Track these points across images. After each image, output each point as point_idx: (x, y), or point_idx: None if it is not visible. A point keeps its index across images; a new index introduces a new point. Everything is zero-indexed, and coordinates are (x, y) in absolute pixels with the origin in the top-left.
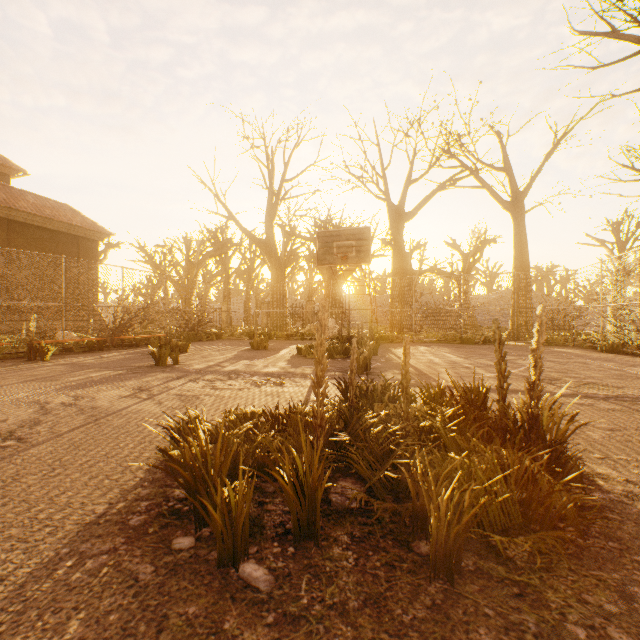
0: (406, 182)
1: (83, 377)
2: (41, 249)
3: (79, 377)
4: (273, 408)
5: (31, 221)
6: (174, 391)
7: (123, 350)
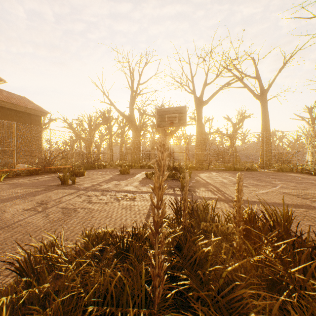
0: (204, 85)
1: (12, 193)
2: (10, 120)
3: (9, 193)
4: (125, 221)
5: (4, 105)
6: (62, 205)
7: (49, 174)
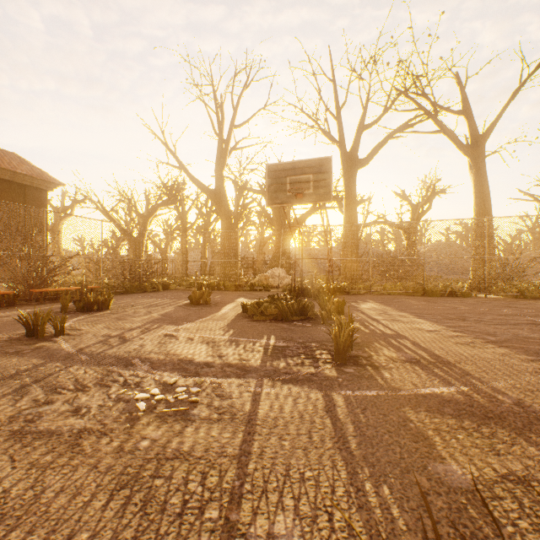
0: (359, 127)
1: None
2: None
3: None
4: None
5: None
6: None
7: (38, 305)
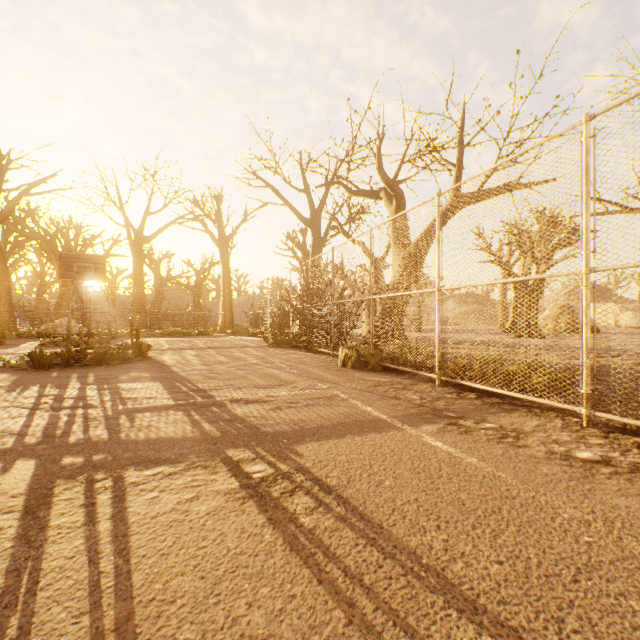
0: (146, 213)
1: None
2: None
3: None
4: None
5: None
6: None
7: None
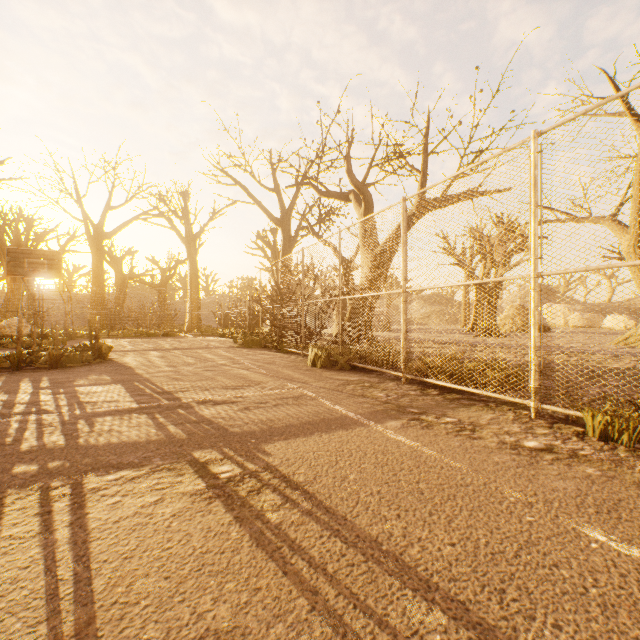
0: (106, 207)
1: None
2: None
3: None
4: None
5: None
6: None
7: None
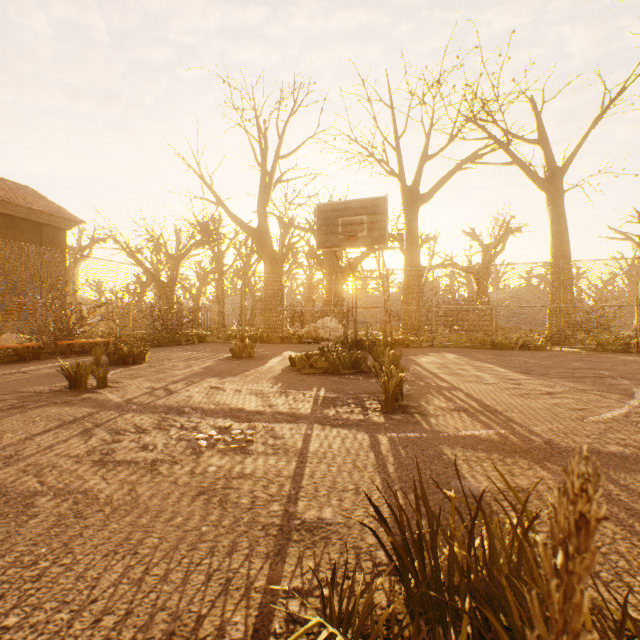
0: (421, 158)
1: None
2: None
3: None
4: (181, 582)
5: None
6: (6, 473)
7: (65, 359)
